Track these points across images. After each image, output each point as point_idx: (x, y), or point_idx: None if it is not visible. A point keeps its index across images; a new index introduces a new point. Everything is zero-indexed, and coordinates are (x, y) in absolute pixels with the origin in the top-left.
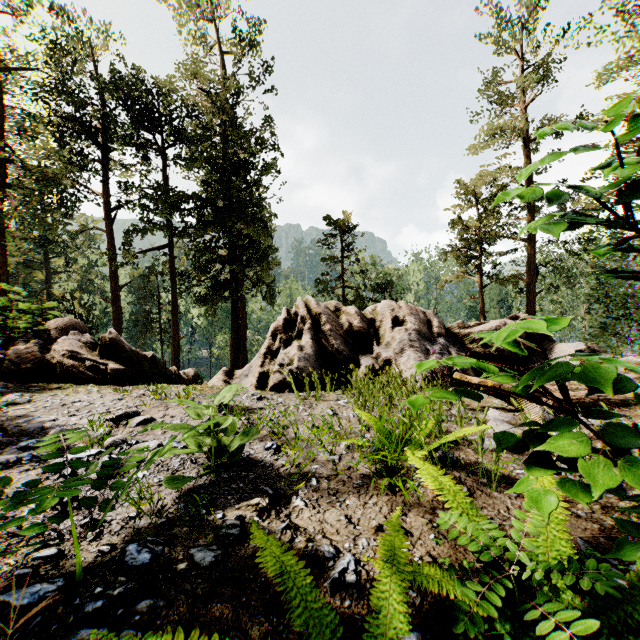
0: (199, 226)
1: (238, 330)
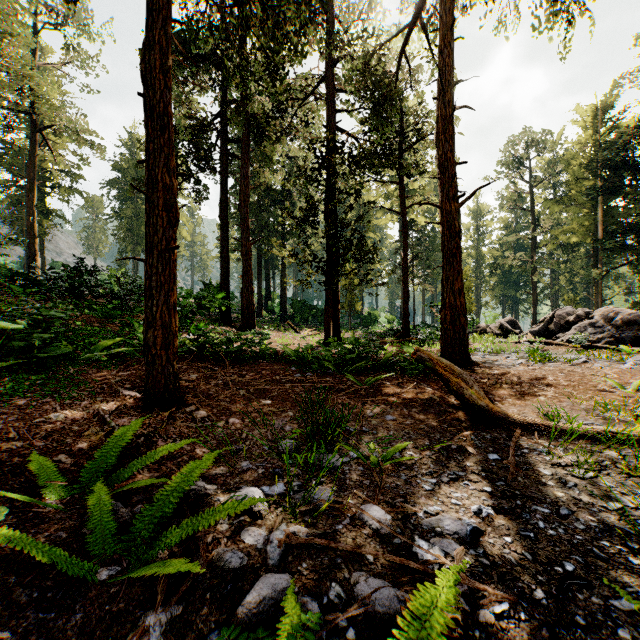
0: None
1: None
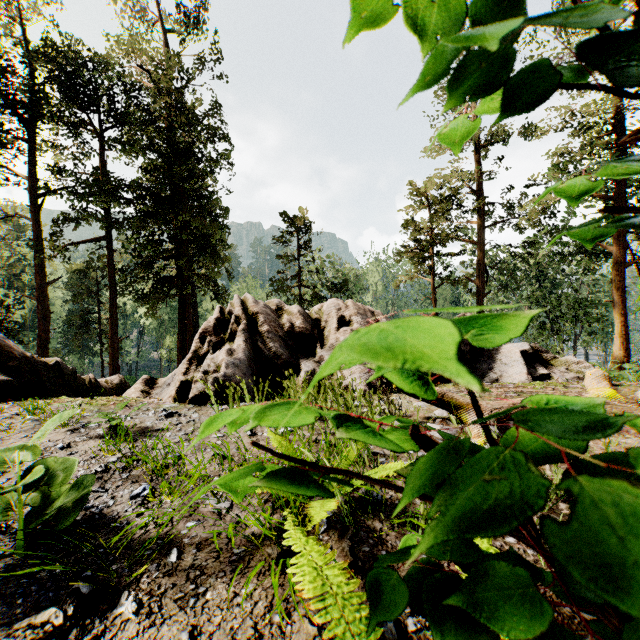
0: (140, 217)
1: (186, 331)
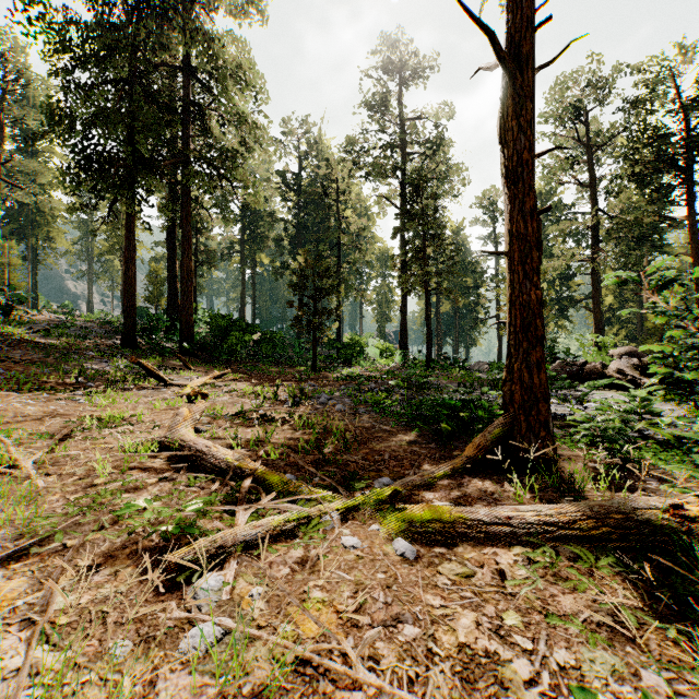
0: None
1: None
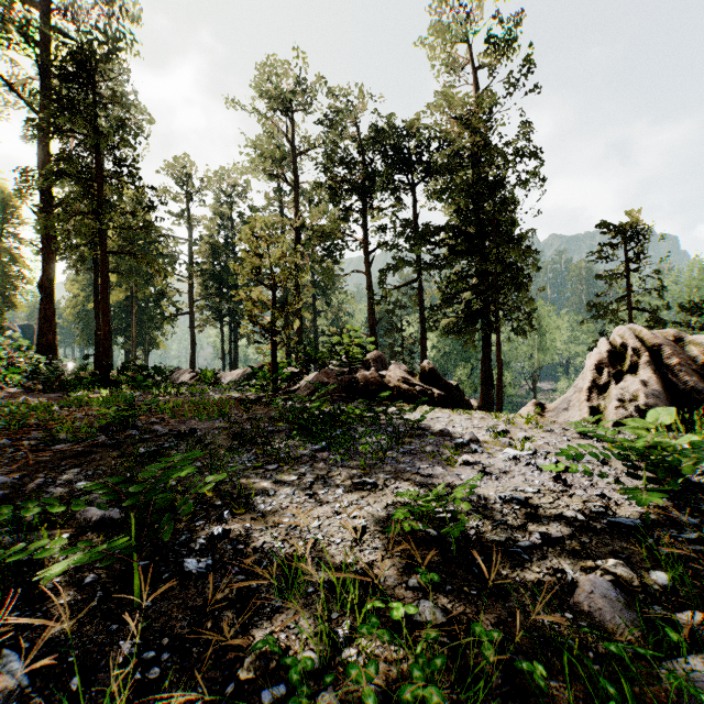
0: (451, 257)
1: (489, 363)
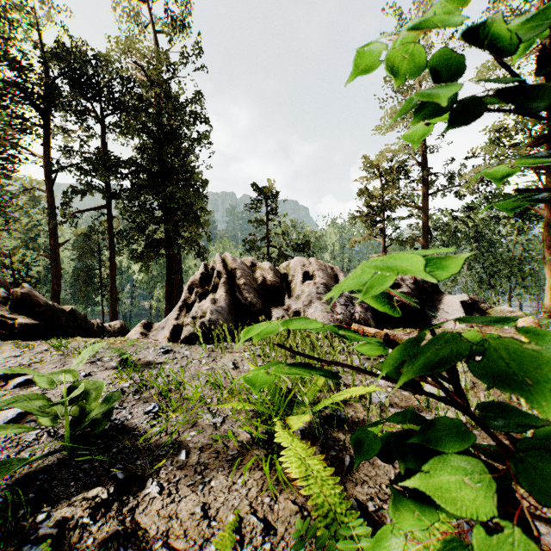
0: (134, 189)
1: (172, 284)
